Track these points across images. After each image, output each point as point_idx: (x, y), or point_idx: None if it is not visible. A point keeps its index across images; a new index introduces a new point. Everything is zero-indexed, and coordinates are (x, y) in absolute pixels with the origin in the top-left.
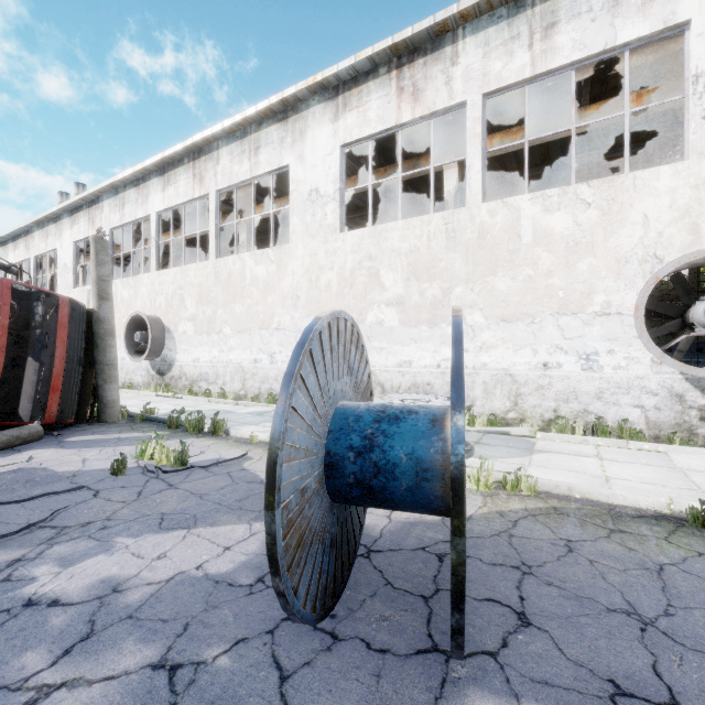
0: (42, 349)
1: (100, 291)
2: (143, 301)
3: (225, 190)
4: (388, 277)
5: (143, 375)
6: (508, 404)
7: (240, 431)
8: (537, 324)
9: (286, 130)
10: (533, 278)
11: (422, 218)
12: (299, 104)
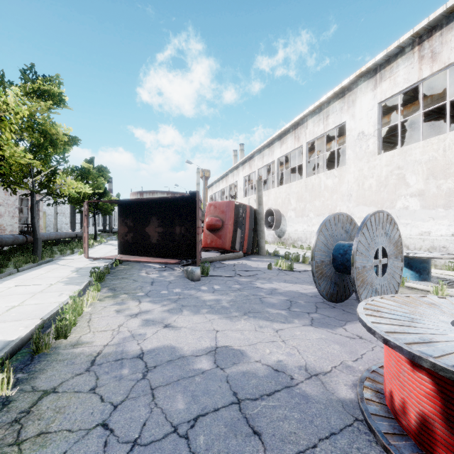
0: (242, 225)
1: (259, 201)
2: (271, 202)
3: (310, 141)
4: (411, 178)
5: (271, 237)
6: None
7: None
8: None
9: (344, 102)
10: None
11: (438, 137)
12: (351, 85)
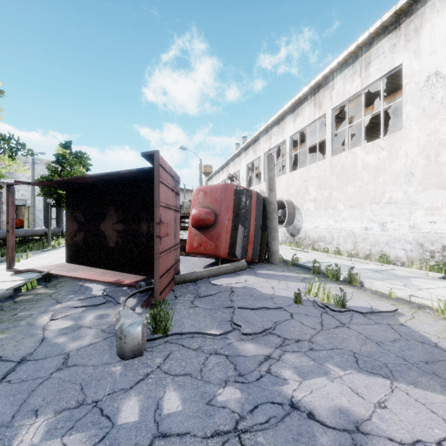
0: (245, 220)
1: (270, 186)
2: (282, 191)
3: (338, 106)
4: None
5: (282, 236)
6: None
7: (374, 285)
8: None
9: (398, 36)
10: None
11: None
12: (413, 6)
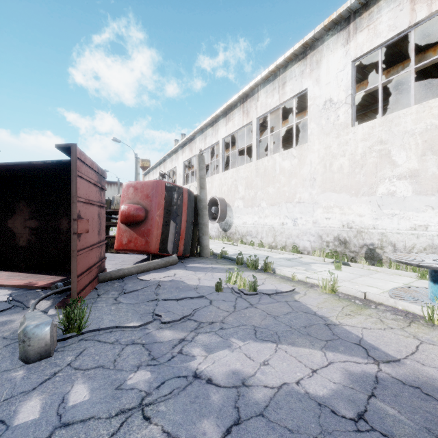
0: (176, 216)
1: (201, 184)
2: (215, 189)
3: (262, 116)
4: (400, 155)
5: (215, 231)
6: None
7: (283, 271)
8: None
9: (305, 64)
10: None
11: None
12: (315, 43)
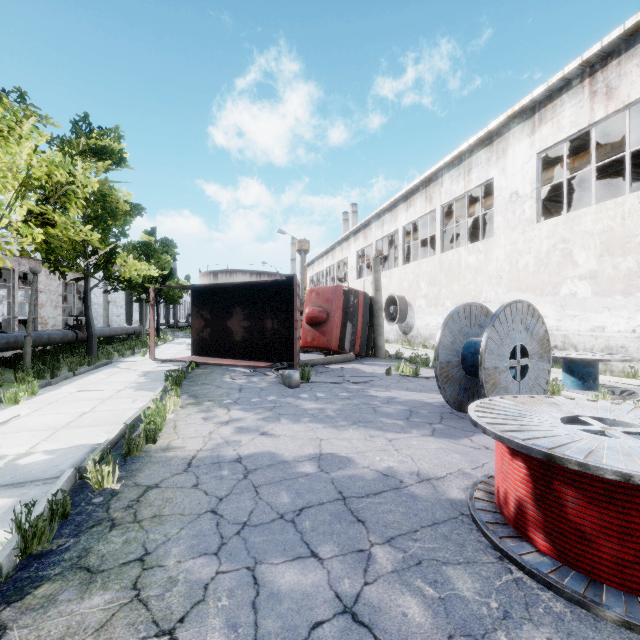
0: (353, 318)
1: (376, 286)
2: (394, 286)
3: (446, 204)
4: (580, 255)
5: (394, 334)
6: None
7: None
8: None
9: (491, 152)
10: None
11: (615, 201)
12: (501, 129)
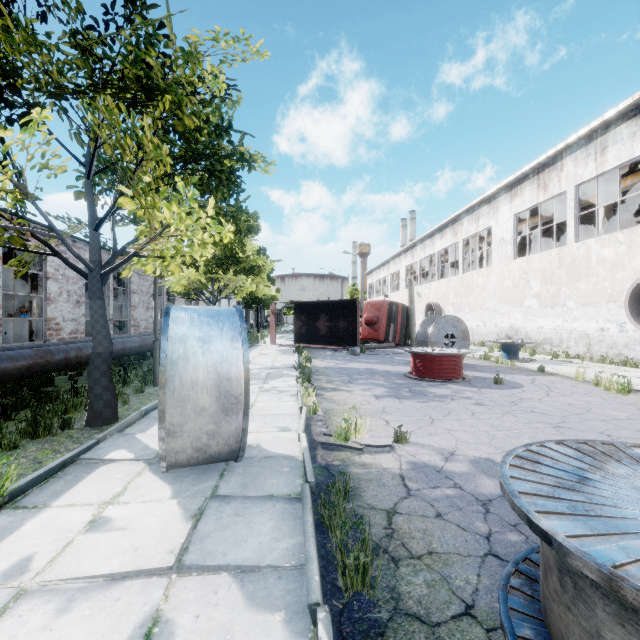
0: (394, 320)
1: (410, 300)
2: (433, 295)
3: (466, 238)
4: (533, 282)
5: None
6: (585, 350)
7: None
8: (598, 307)
9: (490, 208)
10: (596, 283)
11: (547, 252)
12: (495, 195)
